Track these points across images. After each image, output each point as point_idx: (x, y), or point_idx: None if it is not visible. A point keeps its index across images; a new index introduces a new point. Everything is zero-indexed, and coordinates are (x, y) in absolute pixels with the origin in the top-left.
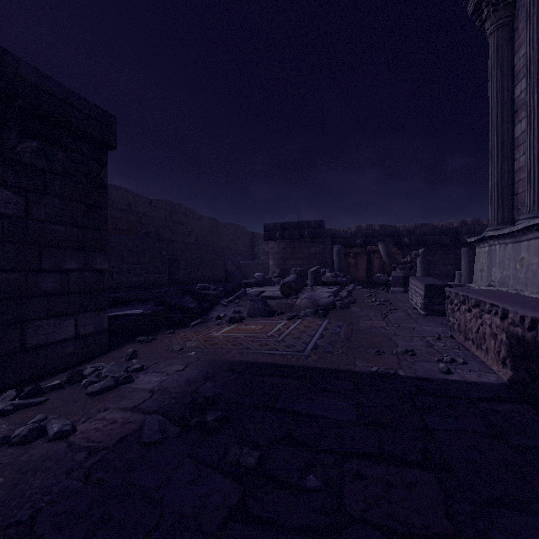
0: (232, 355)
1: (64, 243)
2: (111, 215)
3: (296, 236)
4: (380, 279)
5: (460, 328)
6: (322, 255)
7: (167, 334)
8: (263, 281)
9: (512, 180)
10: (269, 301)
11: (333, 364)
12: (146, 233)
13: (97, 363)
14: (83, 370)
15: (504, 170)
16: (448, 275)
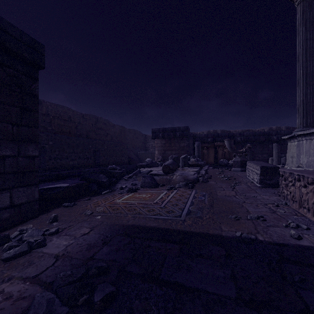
0: (127, 219)
1: (0, 136)
2: (58, 123)
3: (171, 136)
4: (223, 162)
5: (294, 198)
6: (188, 148)
7: (85, 200)
8: (151, 164)
9: (312, 98)
10: (155, 177)
11: (204, 228)
12: (80, 134)
13: (27, 225)
14: (14, 232)
15: (308, 92)
16: (264, 160)
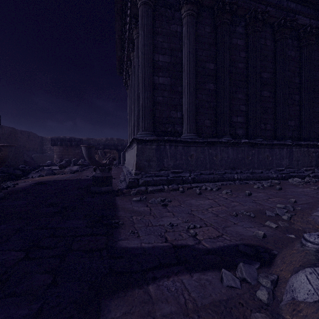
0: (43, 180)
1: None
2: None
3: (68, 144)
4: None
5: None
6: (82, 153)
7: (13, 181)
8: (51, 164)
9: None
10: (54, 170)
11: (70, 179)
12: None
13: None
14: None
15: None
16: None
